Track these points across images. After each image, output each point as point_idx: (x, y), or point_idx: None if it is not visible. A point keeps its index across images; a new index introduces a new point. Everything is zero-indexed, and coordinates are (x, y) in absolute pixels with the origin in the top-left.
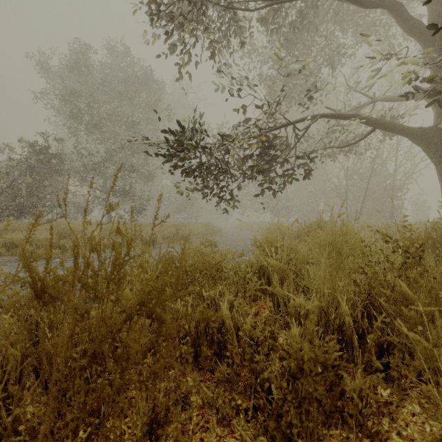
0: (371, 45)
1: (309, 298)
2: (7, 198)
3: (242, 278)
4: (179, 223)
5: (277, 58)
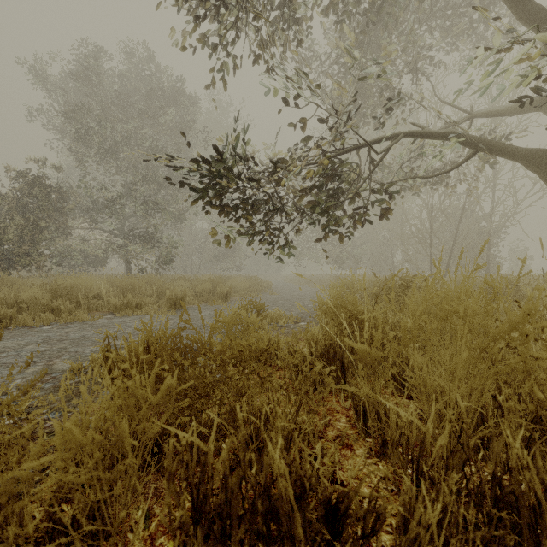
0: (463, 49)
1: (404, 393)
2: None
3: (307, 377)
4: (217, 276)
5: (348, 52)
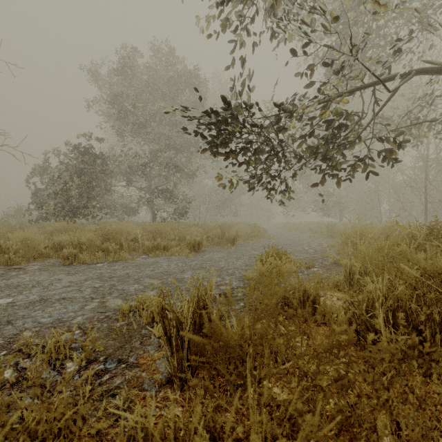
0: None
1: None
2: (63, 200)
3: None
4: (224, 224)
5: None
